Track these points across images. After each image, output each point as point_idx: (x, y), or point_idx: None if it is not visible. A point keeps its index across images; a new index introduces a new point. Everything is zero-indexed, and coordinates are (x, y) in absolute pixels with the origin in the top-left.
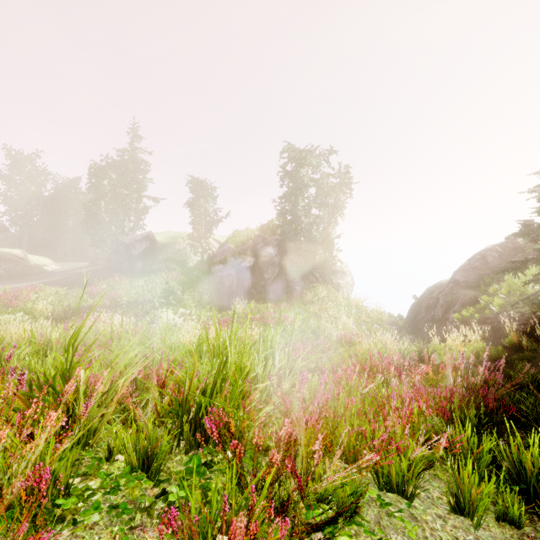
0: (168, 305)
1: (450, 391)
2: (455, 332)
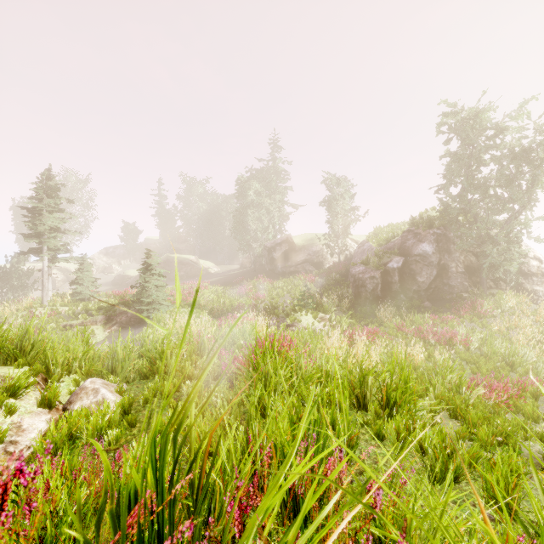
0: (307, 308)
1: None
2: None
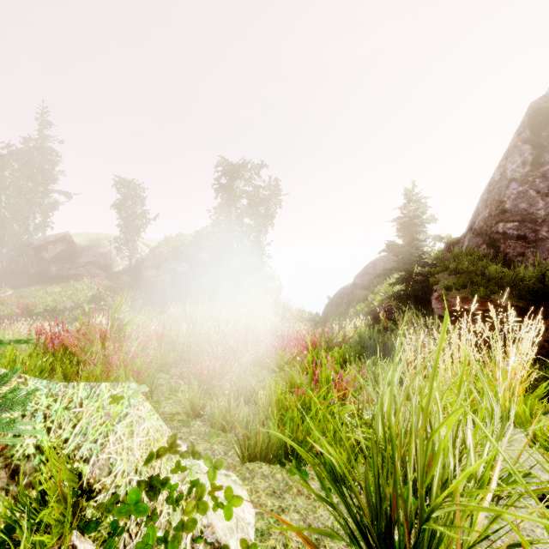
0: (99, 311)
1: (317, 343)
2: (348, 321)
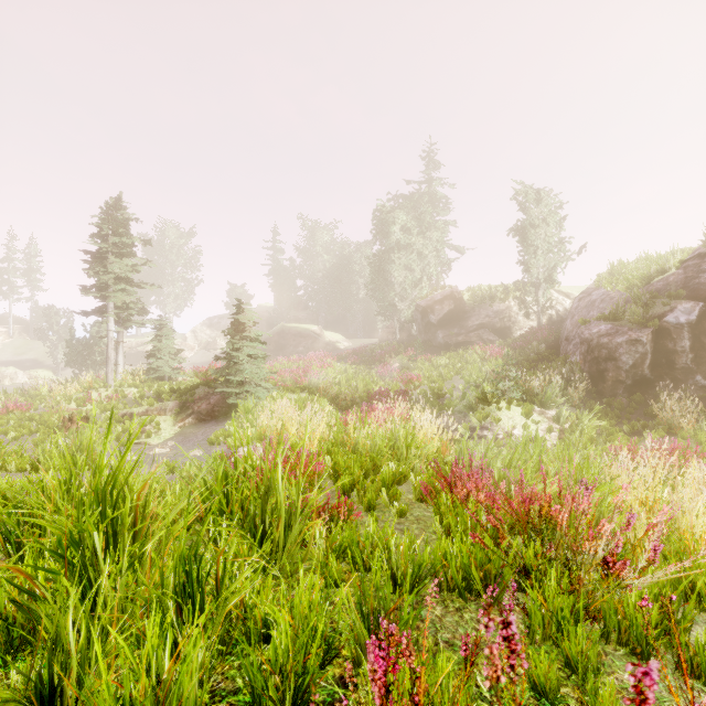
0: (508, 397)
1: None
2: None
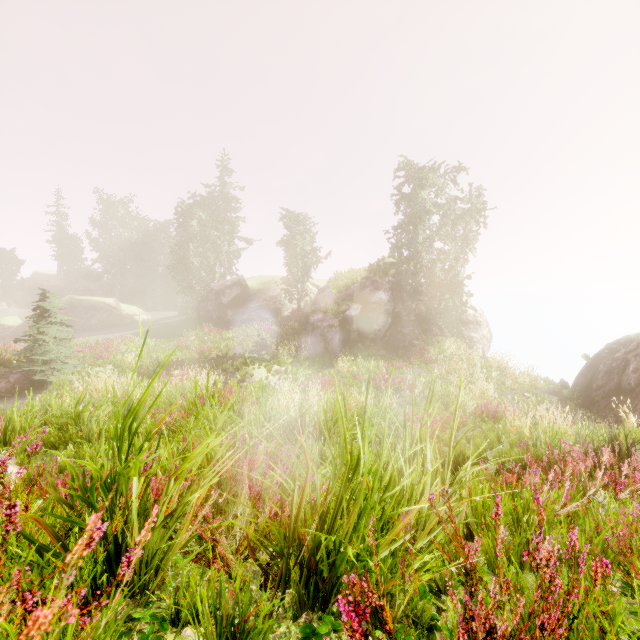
0: (260, 361)
1: None
2: None
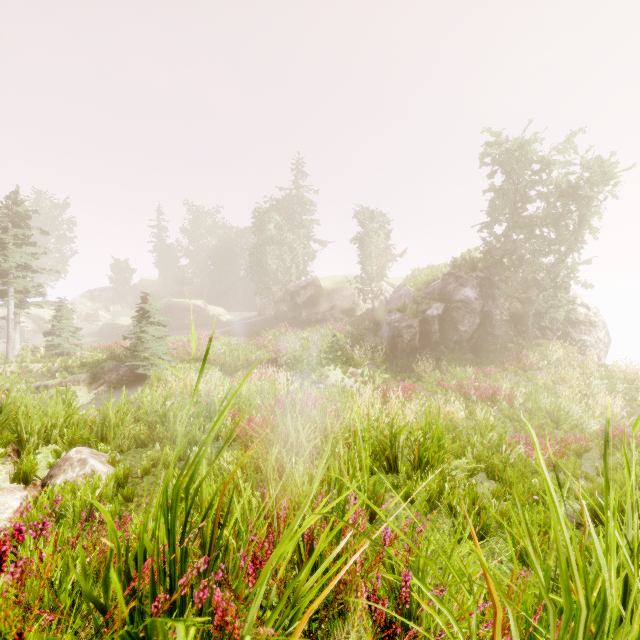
0: (336, 362)
1: None
2: None
